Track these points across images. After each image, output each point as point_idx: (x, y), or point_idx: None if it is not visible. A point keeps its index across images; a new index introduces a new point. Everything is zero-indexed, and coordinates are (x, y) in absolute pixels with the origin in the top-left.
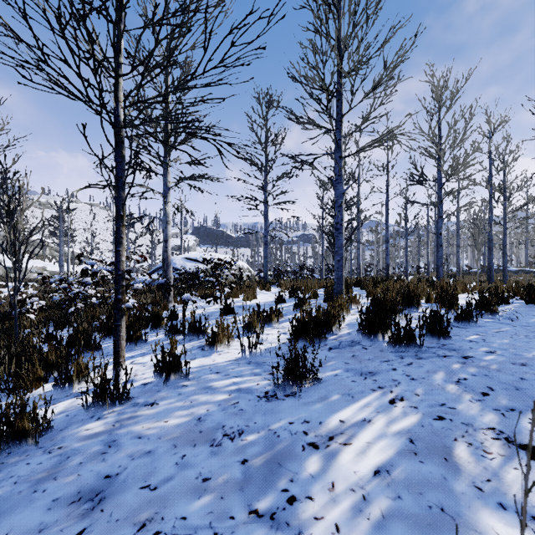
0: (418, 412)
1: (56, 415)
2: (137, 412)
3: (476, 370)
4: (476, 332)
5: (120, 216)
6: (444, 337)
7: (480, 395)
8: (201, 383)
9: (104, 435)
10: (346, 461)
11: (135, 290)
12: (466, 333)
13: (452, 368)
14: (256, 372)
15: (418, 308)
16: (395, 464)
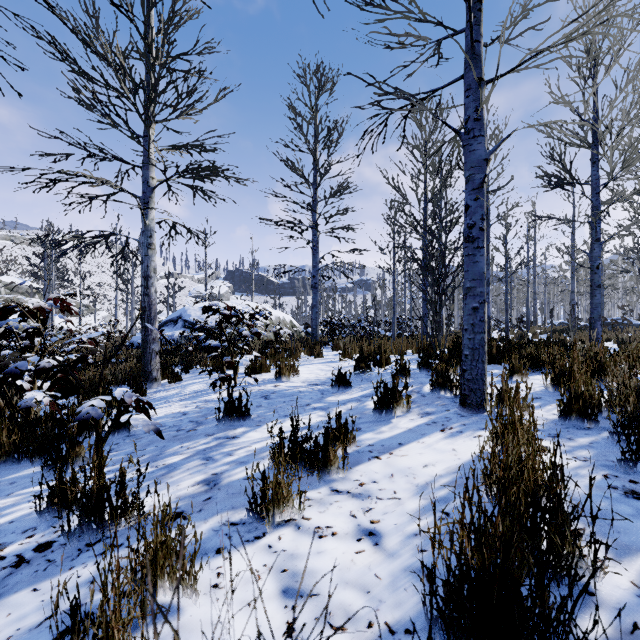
0: None
1: None
2: None
3: None
4: None
5: None
6: None
7: None
8: None
9: None
10: None
11: (38, 371)
12: None
13: None
14: None
15: None
16: None
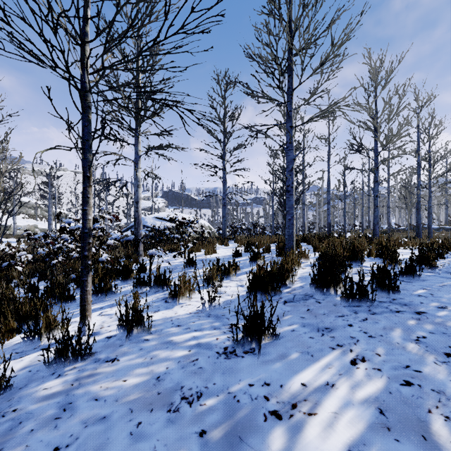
0: (382, 375)
1: (20, 369)
2: (97, 369)
3: (433, 327)
4: (421, 286)
5: (87, 176)
6: (393, 291)
7: (443, 356)
8: (163, 337)
9: (60, 396)
10: (313, 437)
11: (107, 246)
12: (413, 288)
13: (408, 324)
14: (215, 325)
15: (362, 262)
16: (368, 442)
